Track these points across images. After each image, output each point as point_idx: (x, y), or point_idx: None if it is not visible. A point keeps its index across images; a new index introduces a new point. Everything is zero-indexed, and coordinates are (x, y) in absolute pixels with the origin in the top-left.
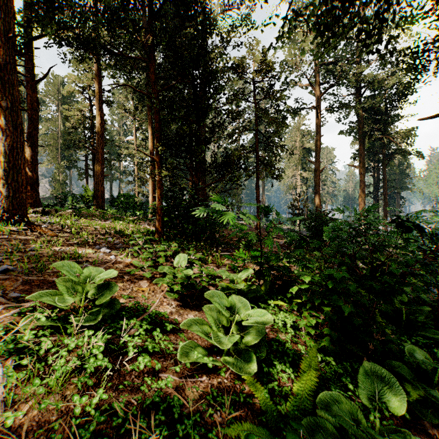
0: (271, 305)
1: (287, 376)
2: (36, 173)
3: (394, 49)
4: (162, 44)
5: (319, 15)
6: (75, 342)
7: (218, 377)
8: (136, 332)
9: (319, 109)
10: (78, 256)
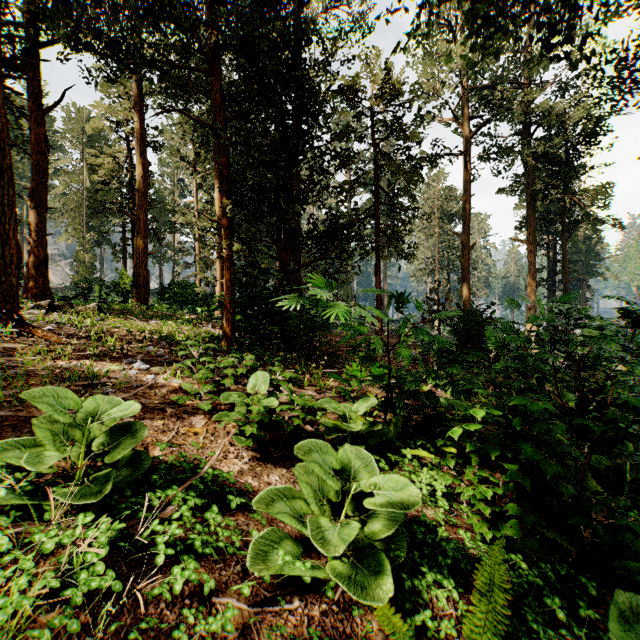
0: (408, 457)
1: (445, 596)
2: (43, 250)
3: (593, 53)
4: (232, 49)
5: (475, 2)
6: (56, 538)
7: (321, 600)
8: (176, 513)
9: (468, 155)
10: (93, 375)
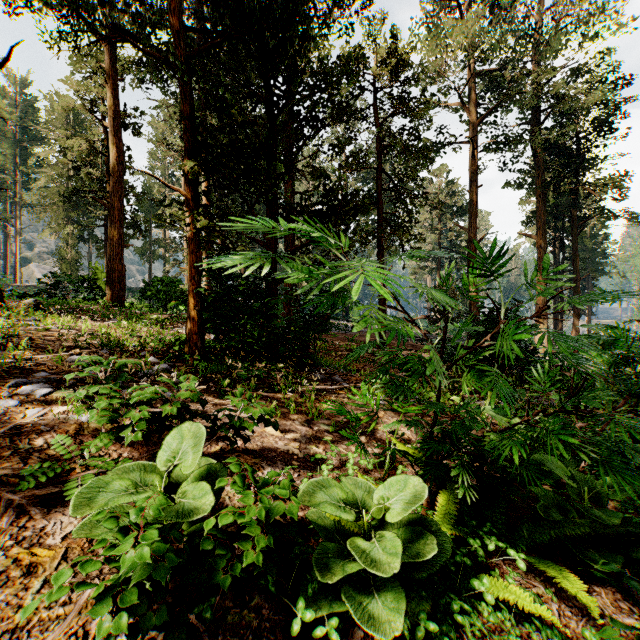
0: (487, 599)
1: None
2: None
3: None
4: None
5: None
6: None
7: None
8: None
9: (475, 143)
10: None
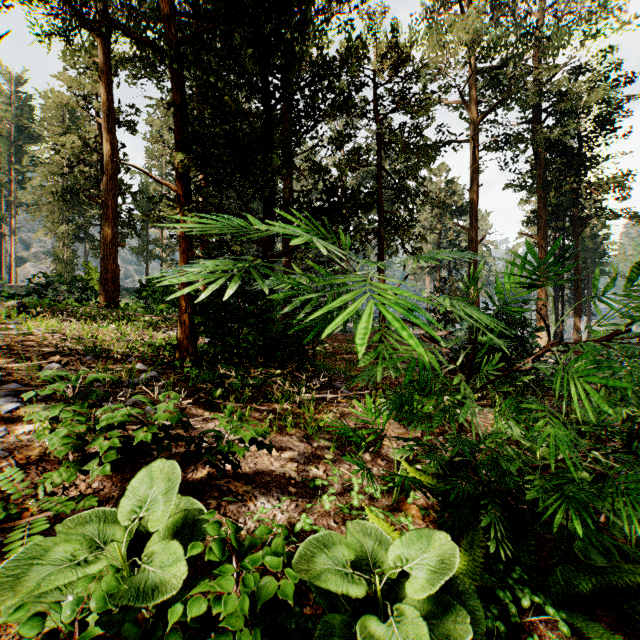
0: None
1: None
2: None
3: None
4: None
5: None
6: None
7: None
8: None
9: (476, 142)
10: None
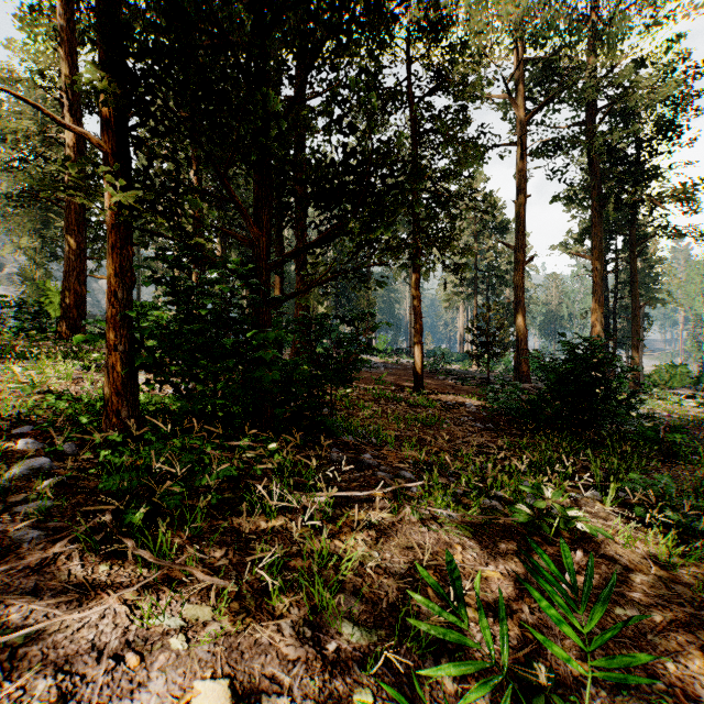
0: None
1: None
2: None
3: None
4: None
5: None
6: None
7: None
8: None
9: (524, 145)
10: None
